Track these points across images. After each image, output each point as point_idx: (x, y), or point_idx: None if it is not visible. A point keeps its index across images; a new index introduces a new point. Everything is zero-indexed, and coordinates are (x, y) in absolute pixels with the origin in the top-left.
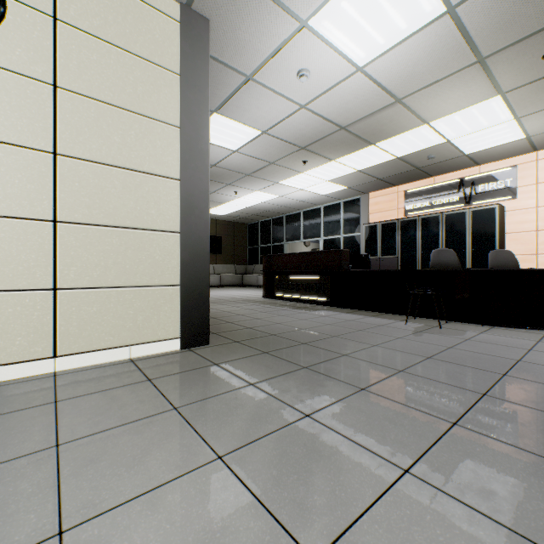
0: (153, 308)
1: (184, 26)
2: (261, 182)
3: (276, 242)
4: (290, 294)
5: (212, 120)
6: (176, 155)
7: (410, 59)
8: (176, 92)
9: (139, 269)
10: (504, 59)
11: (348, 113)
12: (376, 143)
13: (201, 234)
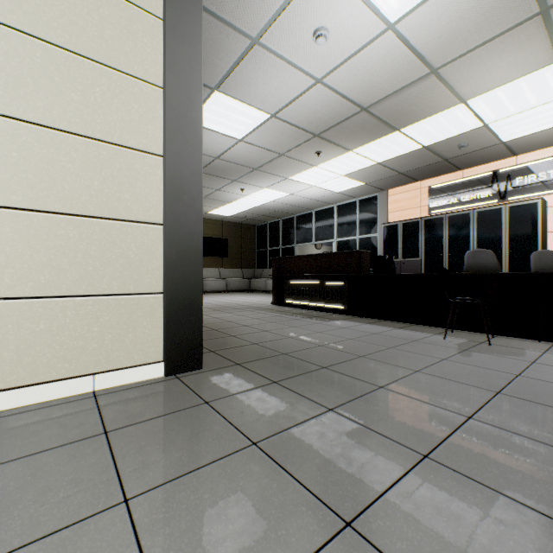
0: (127, 323)
1: None
2: (269, 177)
3: (286, 245)
4: (302, 301)
5: (212, 100)
6: (158, 123)
7: (454, 10)
8: (158, 41)
9: (107, 271)
10: None
11: (372, 89)
12: (402, 128)
13: (191, 227)
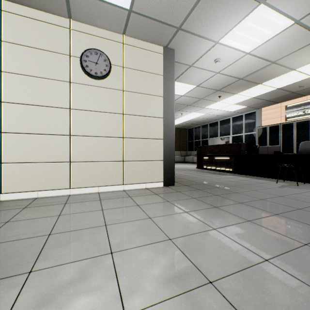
0: (153, 169)
1: (164, 56)
2: (195, 108)
3: (203, 138)
4: (211, 167)
5: None
6: (161, 108)
7: (276, 44)
8: (161, 83)
9: (149, 154)
10: None
11: (243, 72)
12: (262, 83)
13: (171, 139)
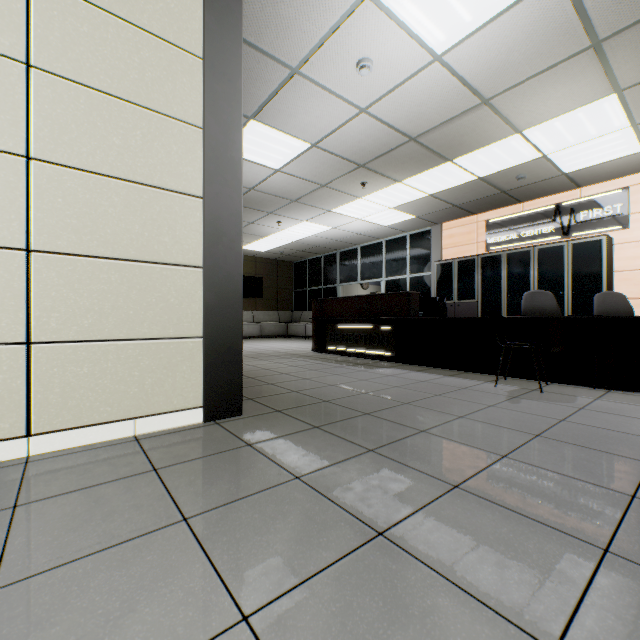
0: (166, 367)
1: None
2: (310, 210)
3: (328, 284)
4: (345, 347)
5: (248, 129)
6: (198, 164)
7: (503, 43)
8: (198, 81)
9: (148, 315)
10: (626, 43)
11: (421, 119)
12: (454, 159)
13: (231, 269)
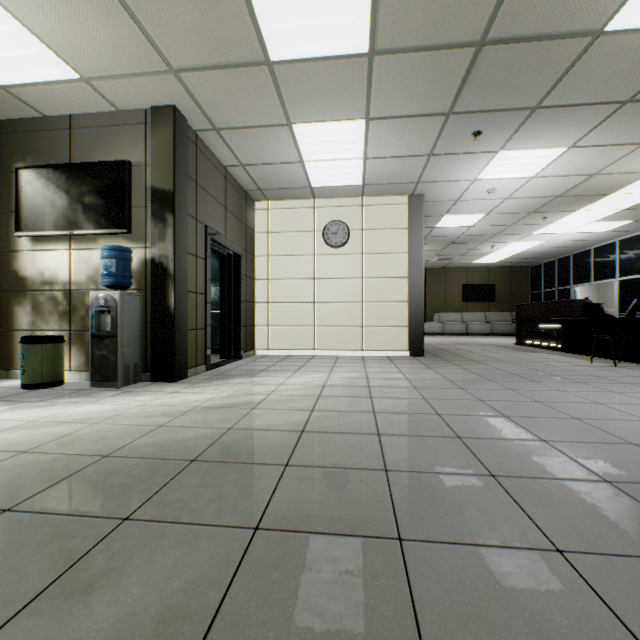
0: (396, 336)
1: (410, 205)
2: (512, 236)
3: (561, 286)
4: (532, 341)
5: (444, 218)
6: (406, 266)
7: (569, 163)
8: (406, 237)
9: (391, 319)
10: None
11: (552, 190)
12: (613, 192)
13: (418, 302)
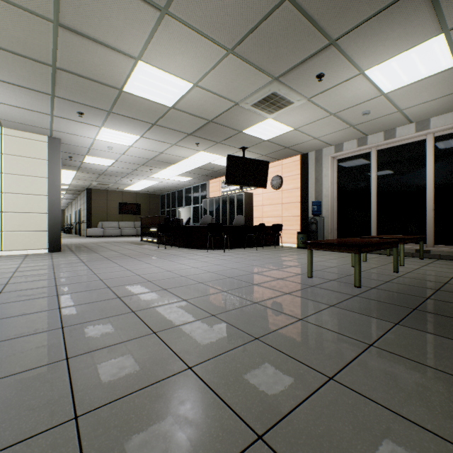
0: (37, 238)
1: (50, 144)
2: (140, 176)
3: (173, 207)
4: (147, 238)
5: (87, 157)
6: (47, 187)
7: (146, 144)
8: (47, 166)
9: (32, 226)
10: (183, 144)
11: (146, 156)
12: (176, 163)
13: (57, 213)
